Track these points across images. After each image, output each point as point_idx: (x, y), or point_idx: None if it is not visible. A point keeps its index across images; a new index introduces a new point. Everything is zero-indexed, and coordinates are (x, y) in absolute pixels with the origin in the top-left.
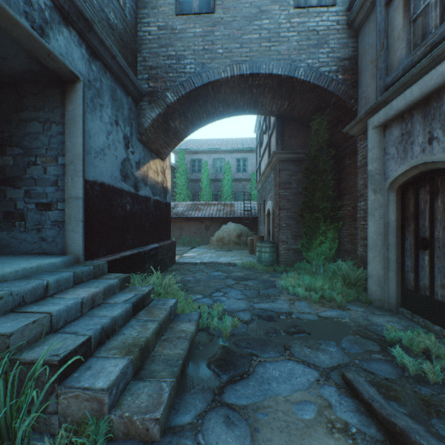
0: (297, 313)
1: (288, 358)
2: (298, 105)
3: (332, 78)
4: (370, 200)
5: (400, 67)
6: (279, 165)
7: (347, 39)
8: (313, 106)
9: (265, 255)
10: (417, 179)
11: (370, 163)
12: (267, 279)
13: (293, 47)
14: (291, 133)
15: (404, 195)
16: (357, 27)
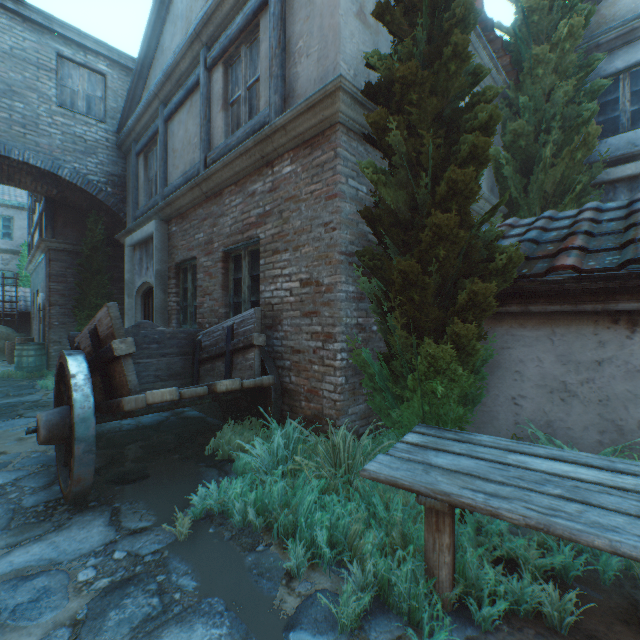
0: (47, 399)
1: (19, 418)
2: (71, 197)
3: (102, 189)
4: (127, 303)
5: (141, 210)
6: (51, 255)
7: (117, 159)
8: (89, 204)
9: (29, 360)
10: (149, 291)
11: (127, 273)
12: (26, 384)
13: (58, 145)
14: (68, 221)
15: (146, 301)
16: (125, 152)
